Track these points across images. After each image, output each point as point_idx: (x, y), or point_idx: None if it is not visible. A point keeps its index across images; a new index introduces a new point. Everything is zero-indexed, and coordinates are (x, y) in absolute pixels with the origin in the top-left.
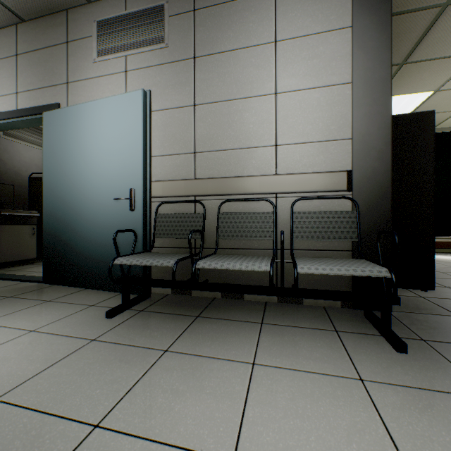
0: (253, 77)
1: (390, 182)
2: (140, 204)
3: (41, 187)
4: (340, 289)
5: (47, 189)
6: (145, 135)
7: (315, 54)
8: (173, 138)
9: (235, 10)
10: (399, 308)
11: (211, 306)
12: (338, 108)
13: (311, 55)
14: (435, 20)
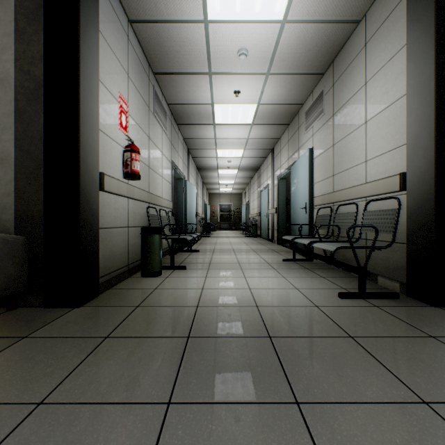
0: (355, 115)
1: (432, 178)
2: (307, 210)
3: None
4: (401, 277)
5: (291, 204)
6: (310, 172)
7: (386, 80)
8: (326, 168)
9: (347, 74)
10: None
11: (324, 269)
12: (400, 118)
13: (383, 82)
14: None
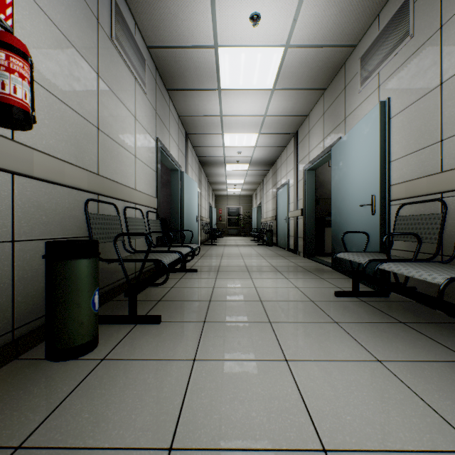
0: None
1: None
2: (377, 208)
3: None
4: None
5: (332, 202)
6: (383, 143)
7: None
8: (417, 132)
9: None
10: None
11: (437, 324)
12: None
13: None
14: None
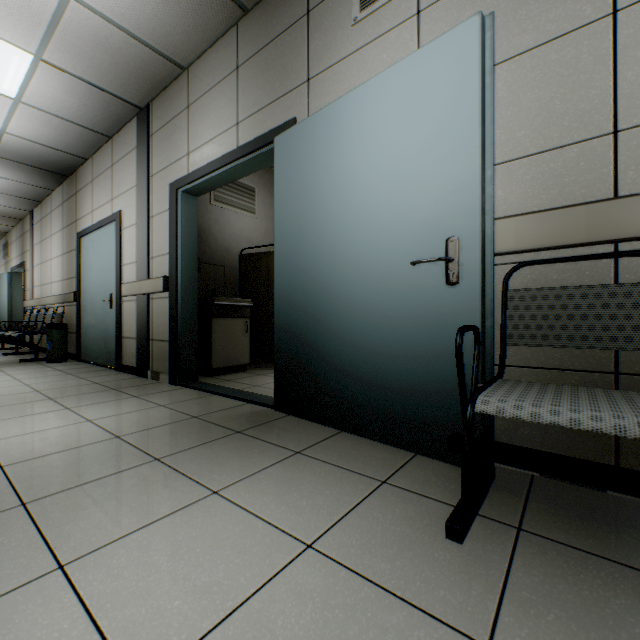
0: None
1: None
2: (473, 270)
3: (253, 267)
4: None
5: (280, 260)
6: (482, 116)
7: None
8: (542, 113)
9: None
10: None
11: None
12: None
13: None
14: None
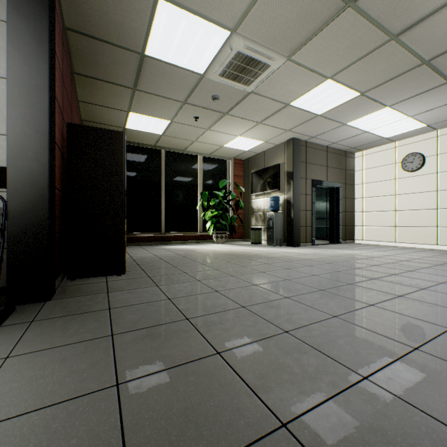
0: None
1: (48, 184)
2: None
3: None
4: None
5: None
6: None
7: None
8: None
9: None
10: (66, 295)
11: None
12: None
13: None
14: (142, 63)
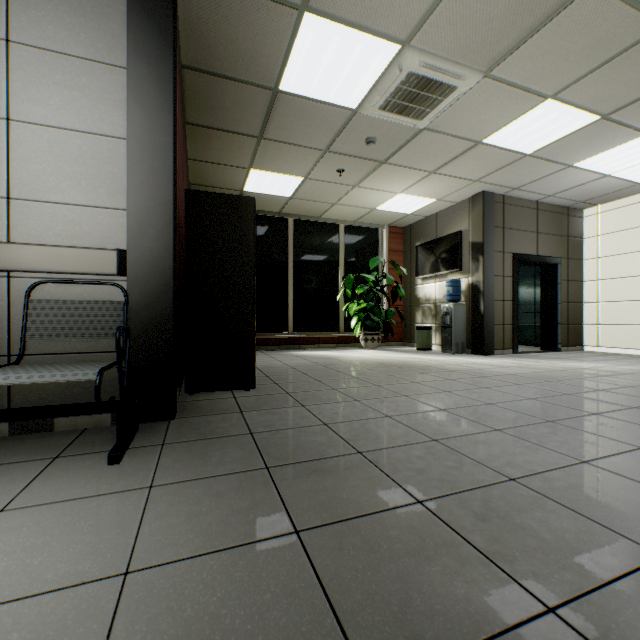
0: None
1: (172, 270)
2: None
3: None
4: None
5: None
6: None
7: (76, 85)
8: None
9: None
10: (191, 413)
11: None
12: (110, 167)
13: (70, 83)
14: (273, 102)
